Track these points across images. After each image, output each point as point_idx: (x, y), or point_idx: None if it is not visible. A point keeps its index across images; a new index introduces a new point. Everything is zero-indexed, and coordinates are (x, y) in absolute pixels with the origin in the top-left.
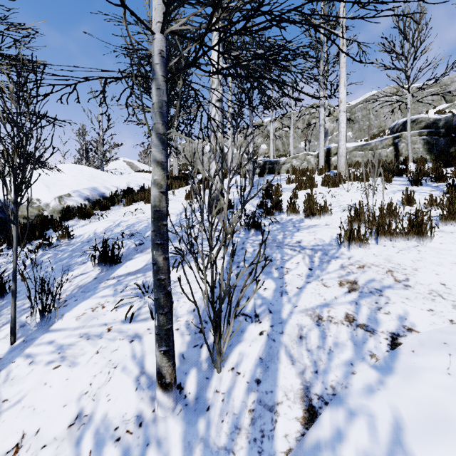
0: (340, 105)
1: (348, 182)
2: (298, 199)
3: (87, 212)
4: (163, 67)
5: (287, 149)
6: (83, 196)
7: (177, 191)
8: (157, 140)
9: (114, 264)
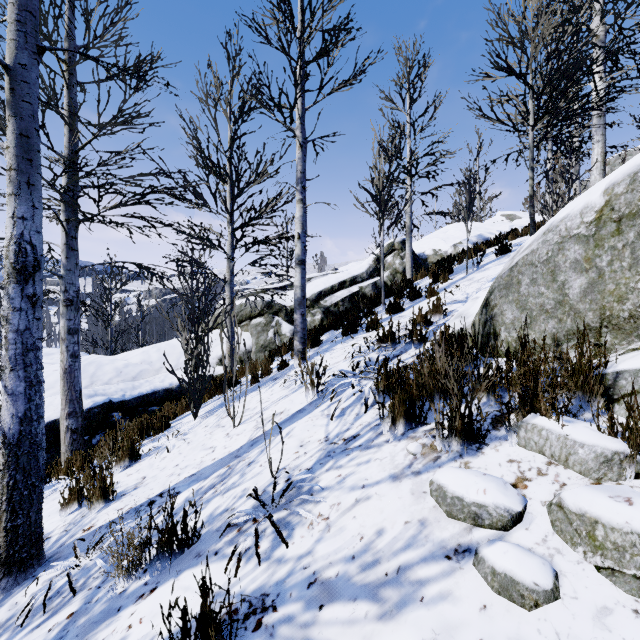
0: None
1: None
2: None
3: (479, 248)
4: (532, 143)
5: None
6: (471, 242)
7: None
8: (530, 170)
9: (507, 253)
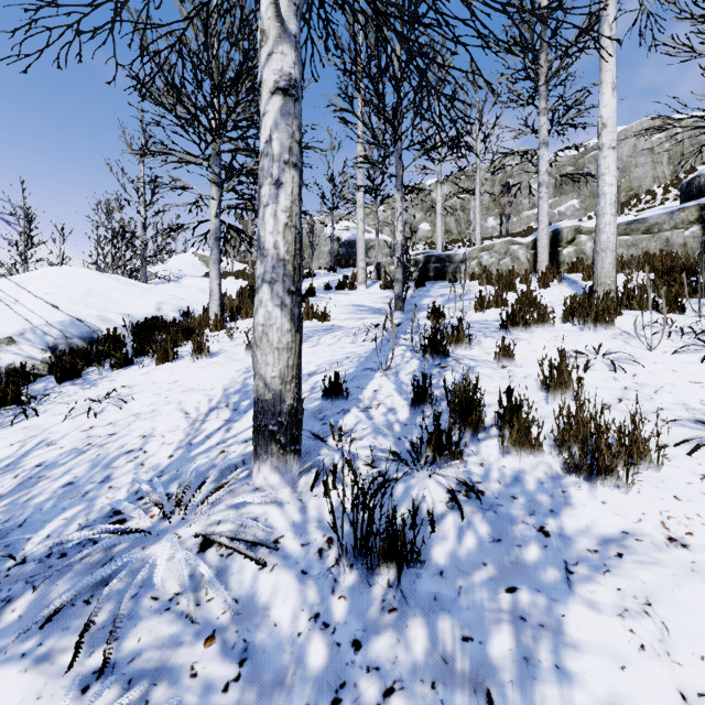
0: (601, 134)
1: (626, 310)
2: (516, 365)
3: (6, 395)
4: None
5: (465, 231)
6: (43, 340)
7: (246, 323)
8: None
9: None
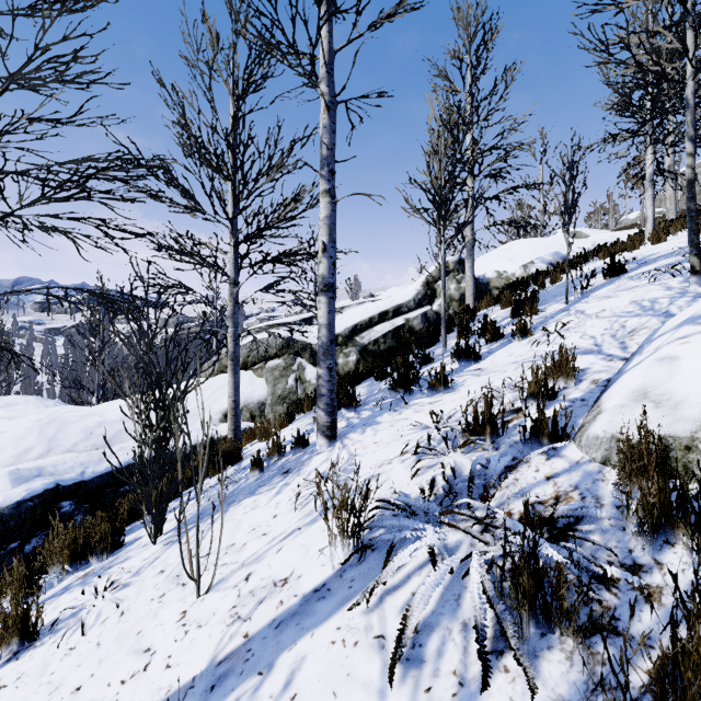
0: None
1: None
2: None
3: (561, 268)
4: (693, 99)
5: None
6: (546, 261)
7: (678, 233)
8: (688, 141)
9: (620, 274)
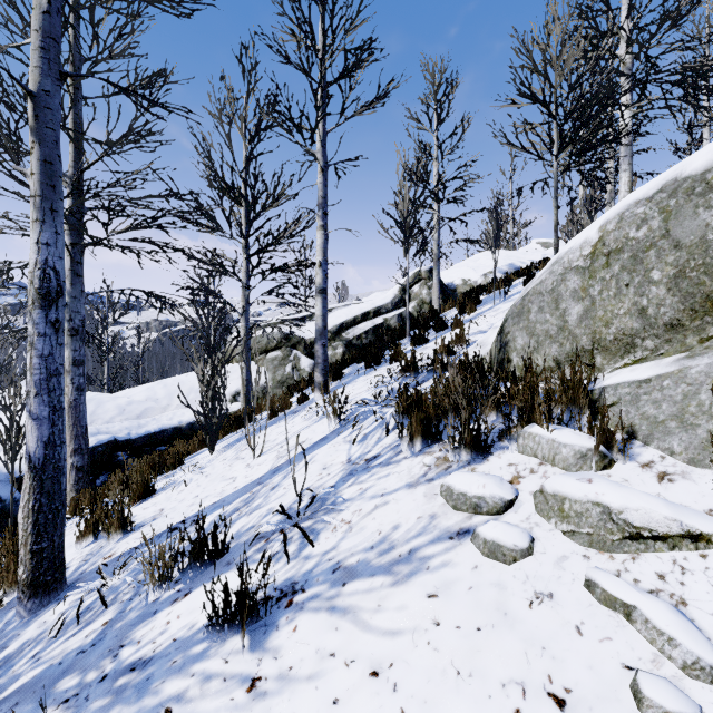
0: None
1: None
2: None
3: (509, 278)
4: (556, 173)
5: None
6: (502, 271)
7: None
8: (554, 199)
9: None
